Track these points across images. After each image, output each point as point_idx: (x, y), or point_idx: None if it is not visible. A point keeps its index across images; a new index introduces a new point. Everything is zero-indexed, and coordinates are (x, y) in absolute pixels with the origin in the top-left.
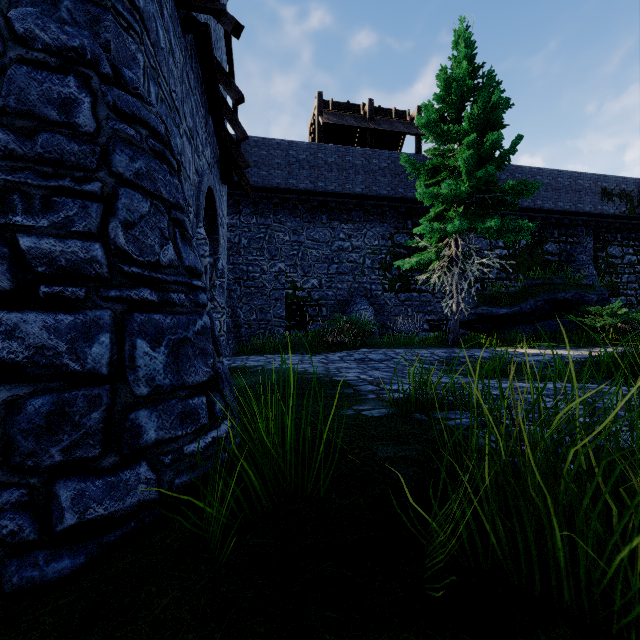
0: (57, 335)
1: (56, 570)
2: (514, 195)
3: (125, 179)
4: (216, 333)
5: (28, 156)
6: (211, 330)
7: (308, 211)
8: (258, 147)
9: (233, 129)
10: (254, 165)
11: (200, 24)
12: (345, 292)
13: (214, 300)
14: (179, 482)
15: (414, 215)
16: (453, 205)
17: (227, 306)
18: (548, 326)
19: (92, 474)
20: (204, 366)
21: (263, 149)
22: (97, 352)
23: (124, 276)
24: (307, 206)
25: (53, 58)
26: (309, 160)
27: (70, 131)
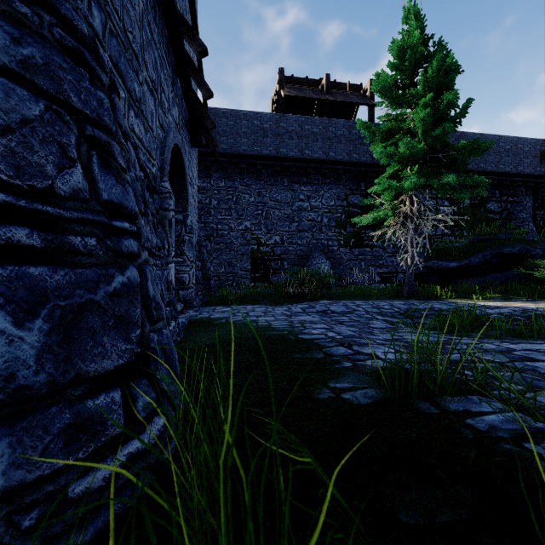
0: None
1: None
2: (467, 154)
3: (0, 65)
4: (150, 292)
5: None
6: (142, 288)
7: (271, 175)
8: (226, 118)
9: (198, 87)
10: (223, 134)
11: None
12: (304, 247)
13: (183, 254)
14: None
15: (367, 178)
16: (408, 164)
17: (197, 260)
18: (497, 278)
19: None
20: (122, 342)
21: (231, 119)
22: None
23: None
24: (270, 170)
25: None
26: (272, 129)
27: None
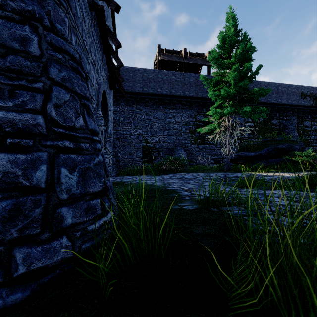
0: (16, 166)
1: (13, 299)
2: (257, 95)
3: (56, 81)
4: (106, 165)
5: (2, 67)
6: (103, 163)
7: (153, 104)
8: (128, 72)
9: (116, 61)
10: (126, 81)
11: (98, 6)
12: (172, 144)
13: (106, 148)
14: (84, 247)
15: (206, 106)
16: (227, 100)
17: (113, 151)
18: (274, 161)
19: (35, 243)
20: (99, 182)
21: (131, 73)
22: (39, 175)
23: (55, 133)
24: (153, 101)
25: (17, 16)
26: (154, 78)
27: (26, 55)
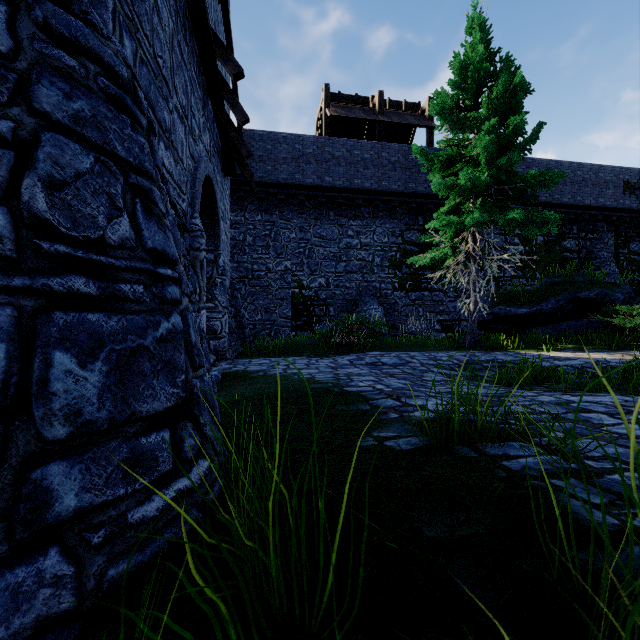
0: None
1: None
2: (537, 186)
3: (55, 122)
4: (192, 339)
5: None
6: (185, 335)
7: (315, 207)
8: (263, 141)
9: (233, 112)
10: (259, 160)
11: None
12: (353, 291)
13: (215, 299)
14: (115, 573)
15: (425, 211)
16: (471, 197)
17: (230, 306)
18: (571, 327)
19: None
20: (169, 386)
21: (268, 143)
22: None
23: (43, 257)
24: (314, 202)
25: None
26: (316, 154)
27: None
